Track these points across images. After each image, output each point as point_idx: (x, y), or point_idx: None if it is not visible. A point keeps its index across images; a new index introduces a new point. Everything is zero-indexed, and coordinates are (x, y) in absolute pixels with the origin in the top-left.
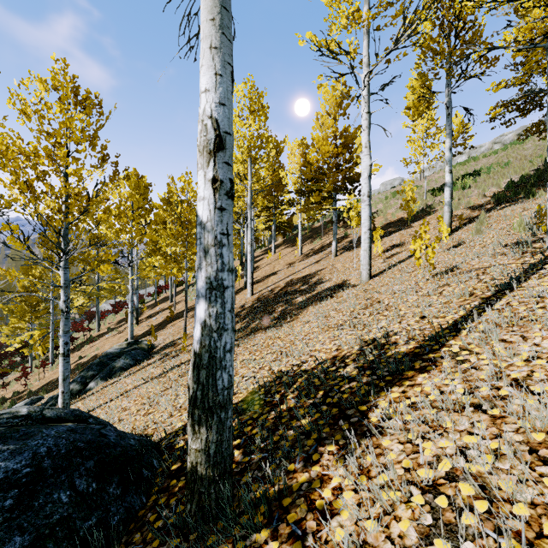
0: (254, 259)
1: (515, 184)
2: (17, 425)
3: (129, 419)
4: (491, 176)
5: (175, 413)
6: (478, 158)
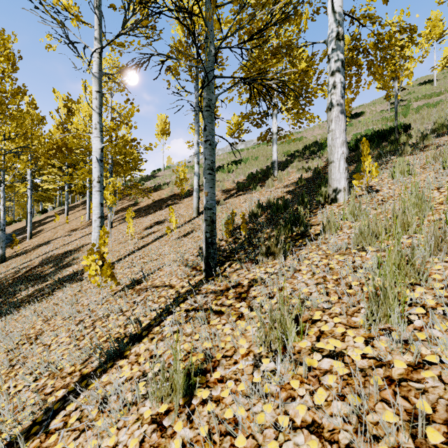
0: (45, 220)
1: (254, 175)
2: None
3: None
4: (246, 166)
5: None
6: (244, 150)
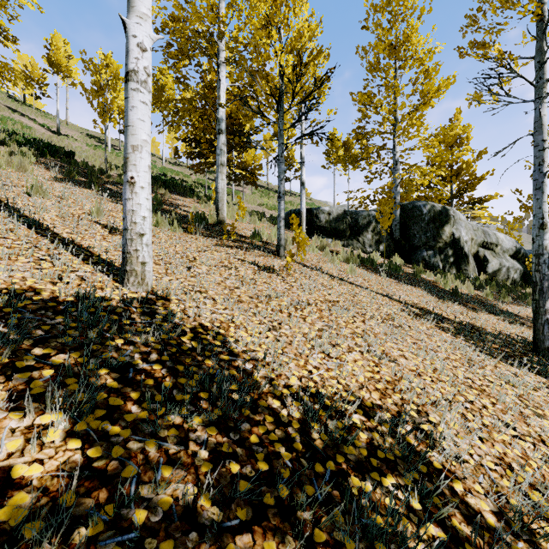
0: None
1: None
2: None
3: None
4: None
5: None
6: None
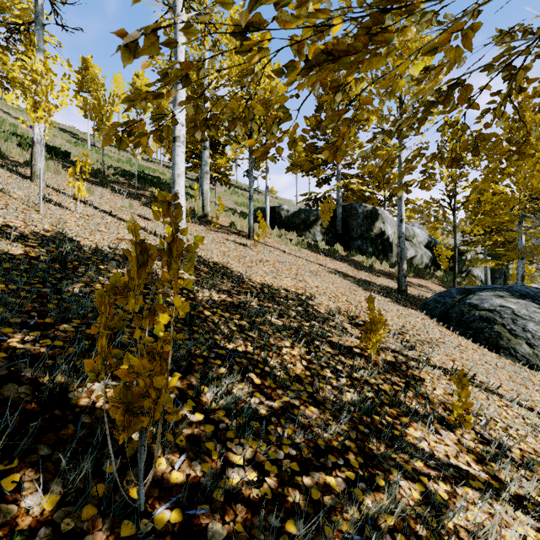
0: None
1: None
2: (472, 292)
3: (462, 342)
4: None
5: (421, 317)
6: None
